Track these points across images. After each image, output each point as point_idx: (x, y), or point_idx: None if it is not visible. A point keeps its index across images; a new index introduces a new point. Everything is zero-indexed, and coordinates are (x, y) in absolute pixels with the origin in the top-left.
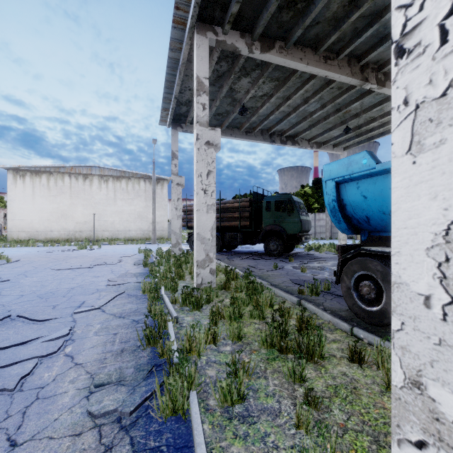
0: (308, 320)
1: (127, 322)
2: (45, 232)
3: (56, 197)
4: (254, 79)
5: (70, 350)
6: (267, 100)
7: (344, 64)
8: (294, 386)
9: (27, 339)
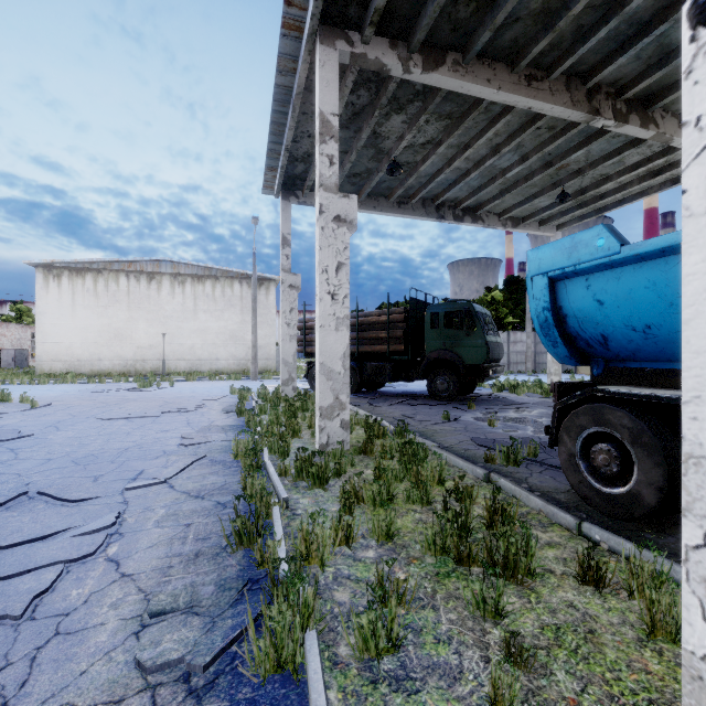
0: (505, 509)
1: (207, 505)
2: (91, 361)
3: (107, 309)
4: (412, 117)
5: (115, 551)
6: (433, 150)
7: (559, 88)
8: (484, 626)
9: (50, 531)
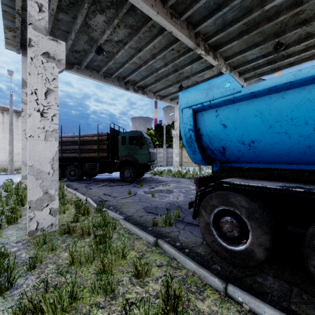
0: (178, 297)
1: None
2: None
3: None
4: (109, 19)
5: None
6: (122, 46)
7: (184, 26)
8: None
9: None
